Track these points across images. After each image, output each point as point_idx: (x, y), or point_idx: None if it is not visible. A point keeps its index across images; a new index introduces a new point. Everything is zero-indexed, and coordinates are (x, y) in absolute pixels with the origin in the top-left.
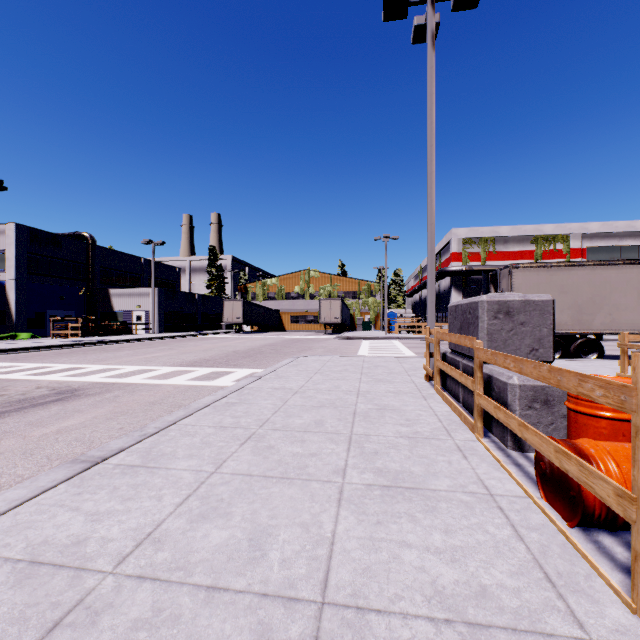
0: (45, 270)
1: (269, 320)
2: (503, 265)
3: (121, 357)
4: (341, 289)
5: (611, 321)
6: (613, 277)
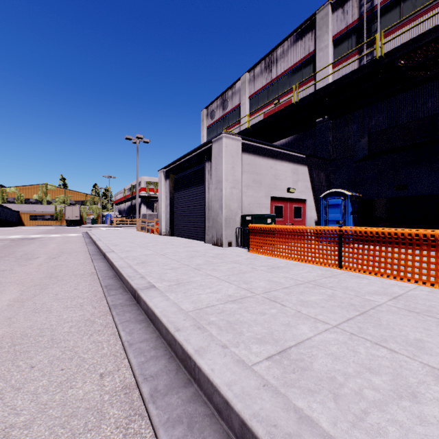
0: None
1: (13, 218)
2: None
3: None
4: (73, 199)
5: None
6: None
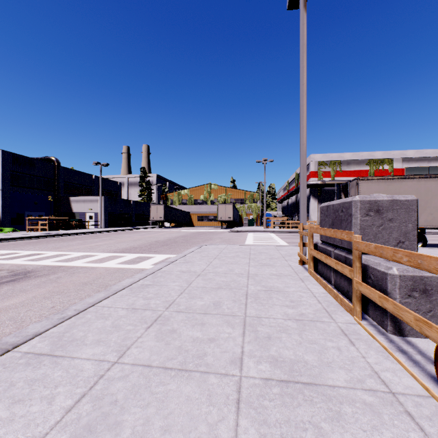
0: (23, 183)
1: (182, 219)
2: (347, 180)
3: (73, 245)
4: (233, 197)
5: (432, 219)
6: (434, 187)
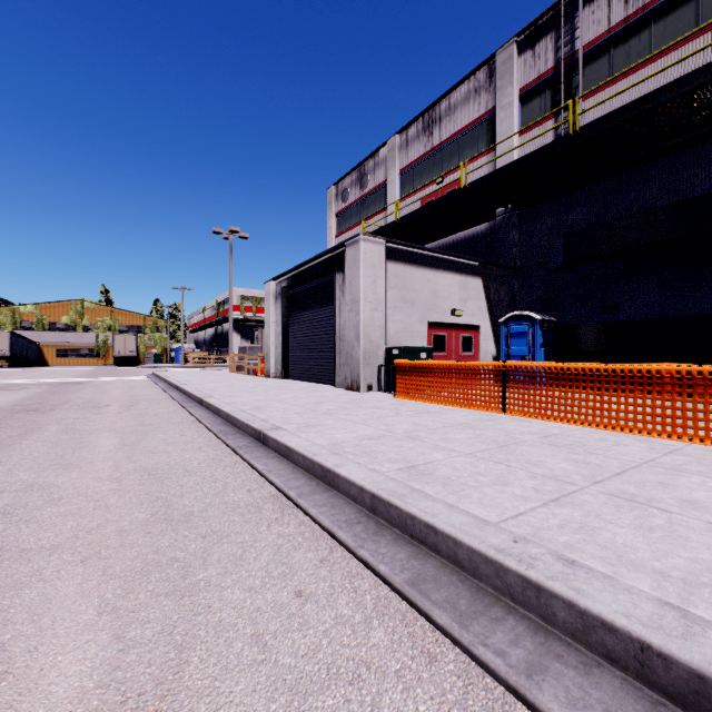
0: None
1: (31, 354)
2: None
3: None
4: (124, 323)
5: None
6: None
